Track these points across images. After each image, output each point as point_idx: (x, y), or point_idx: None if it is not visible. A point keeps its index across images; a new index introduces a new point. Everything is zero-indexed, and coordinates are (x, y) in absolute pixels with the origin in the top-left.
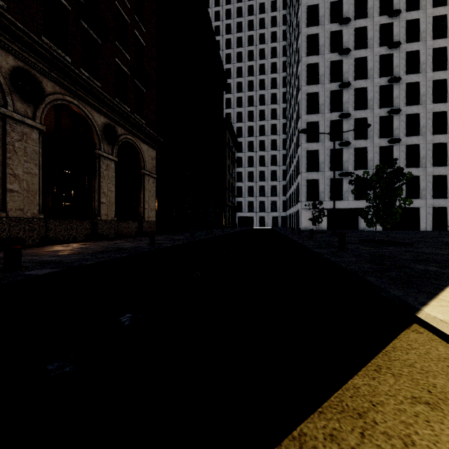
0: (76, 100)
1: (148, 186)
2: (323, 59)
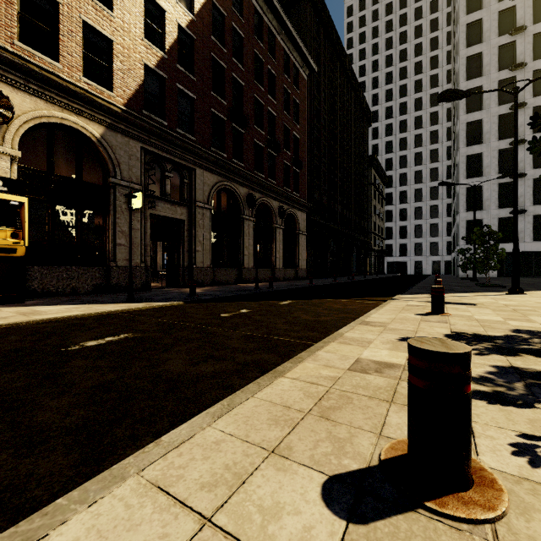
0: (266, 198)
1: (301, 242)
2: (487, 81)
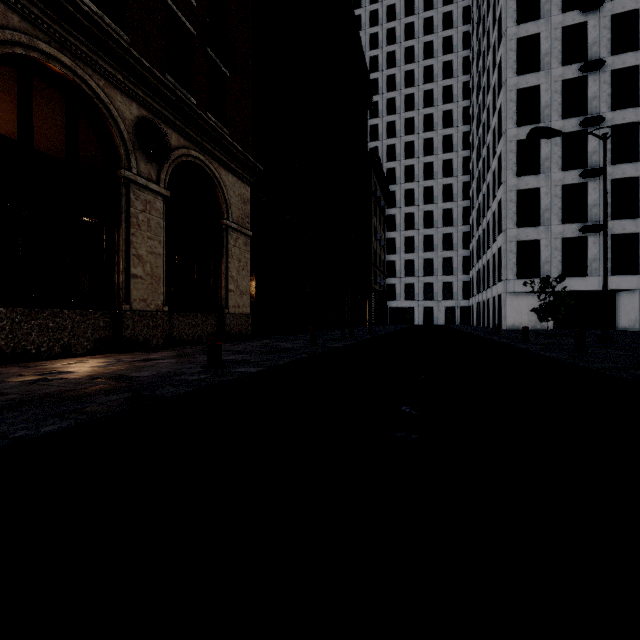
0: (66, 56)
1: (235, 250)
2: (547, 26)
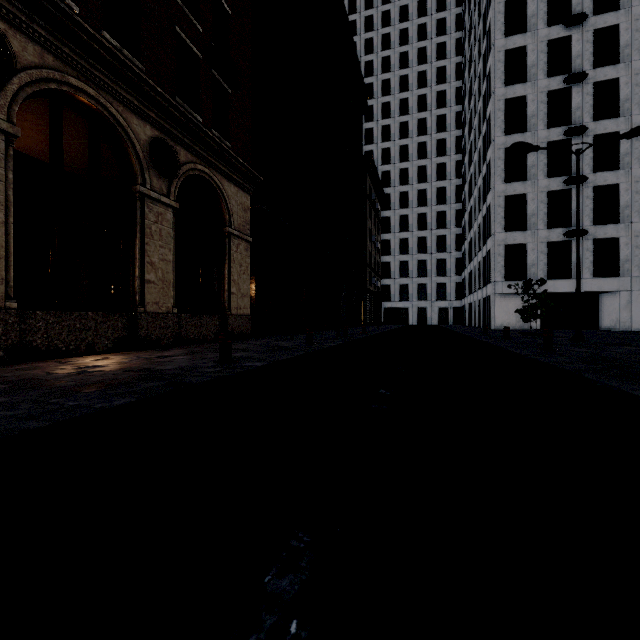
0: (91, 88)
1: (237, 255)
2: (533, 39)
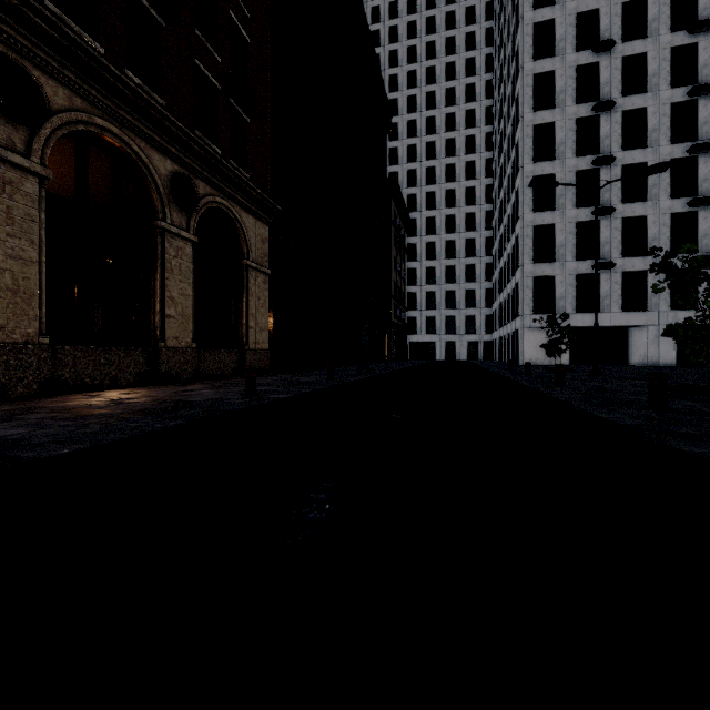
0: (115, 127)
1: (255, 288)
2: (562, 64)
